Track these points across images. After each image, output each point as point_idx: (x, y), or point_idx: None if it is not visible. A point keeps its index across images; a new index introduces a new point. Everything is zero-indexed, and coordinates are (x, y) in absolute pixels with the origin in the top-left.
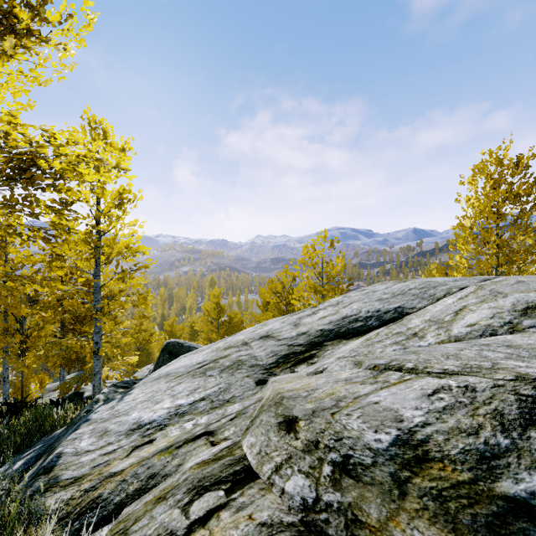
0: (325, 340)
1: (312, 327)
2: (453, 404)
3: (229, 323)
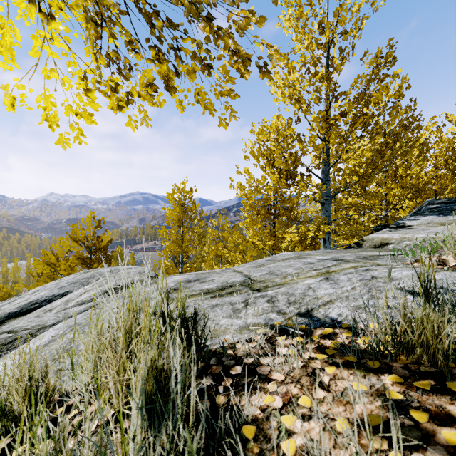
0: (7, 319)
1: (4, 312)
2: None
3: None
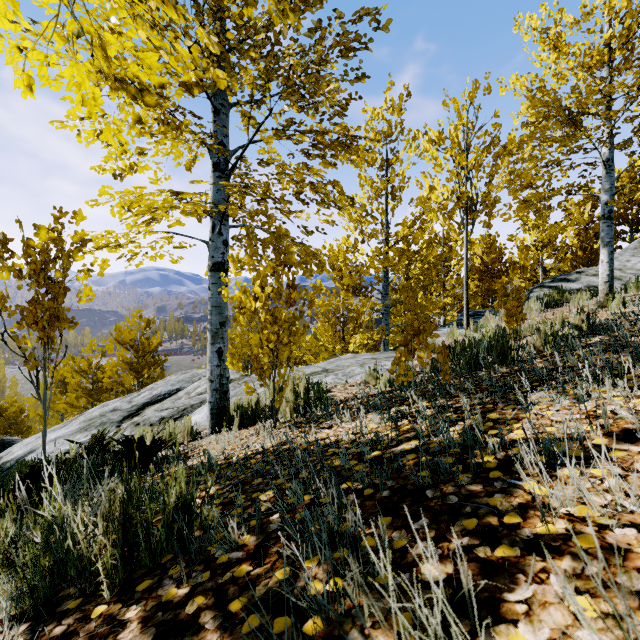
0: (146, 406)
1: (139, 402)
2: (173, 411)
3: None
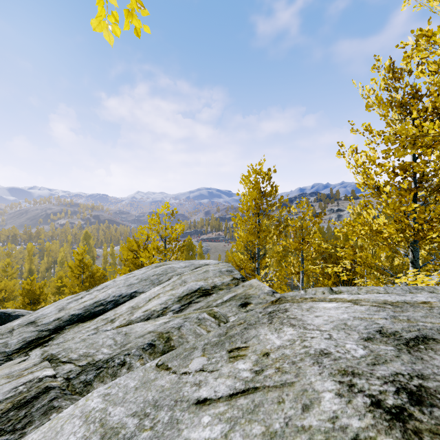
0: (68, 324)
1: (68, 313)
2: (16, 394)
3: (91, 278)
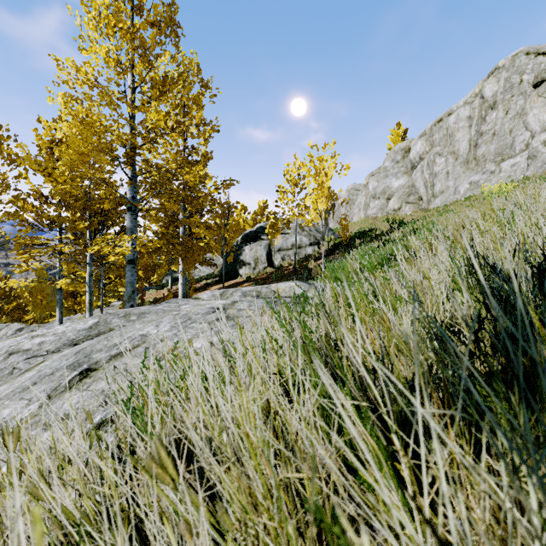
0: None
1: None
2: None
3: None
